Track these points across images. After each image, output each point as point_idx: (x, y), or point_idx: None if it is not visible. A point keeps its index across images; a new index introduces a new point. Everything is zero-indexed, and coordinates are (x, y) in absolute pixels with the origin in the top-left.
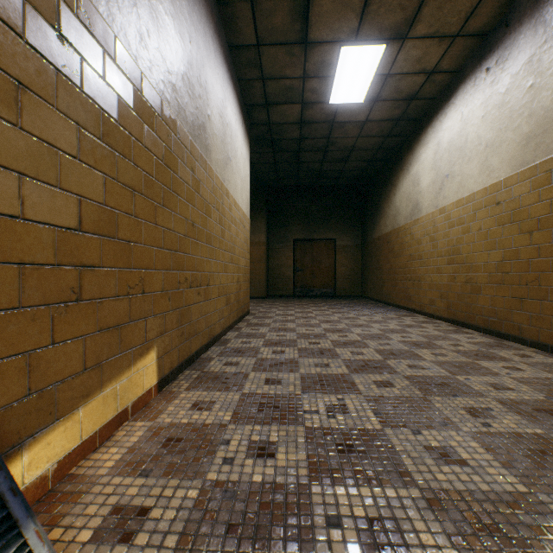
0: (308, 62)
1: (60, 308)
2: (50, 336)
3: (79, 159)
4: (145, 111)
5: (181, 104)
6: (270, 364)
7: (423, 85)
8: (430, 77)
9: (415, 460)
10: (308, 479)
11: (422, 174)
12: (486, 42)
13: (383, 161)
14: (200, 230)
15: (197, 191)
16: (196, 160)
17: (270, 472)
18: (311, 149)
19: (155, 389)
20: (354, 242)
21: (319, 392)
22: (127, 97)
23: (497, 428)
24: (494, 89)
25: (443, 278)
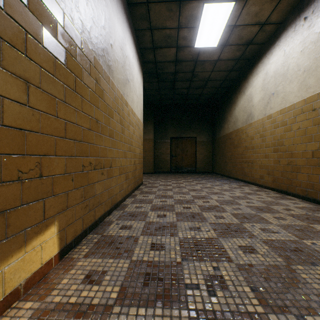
0: (181, 16)
1: None
2: None
3: None
4: (43, 15)
5: (85, 25)
6: (155, 227)
7: (257, 33)
8: (262, 27)
9: None
10: None
11: (254, 94)
12: None
13: (226, 88)
14: (104, 126)
15: (101, 97)
16: (100, 73)
17: None
18: (182, 79)
19: (55, 258)
20: (208, 139)
21: (196, 259)
22: None
23: None
24: (311, 31)
25: (270, 161)
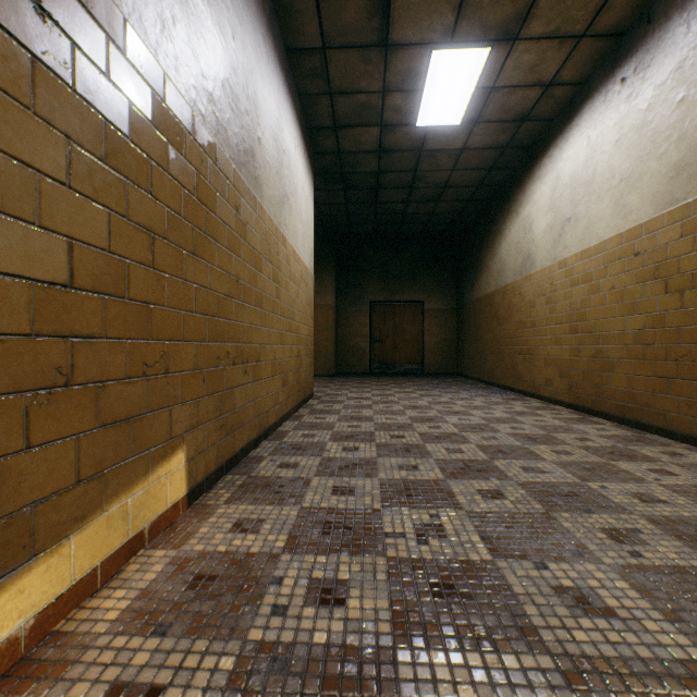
0: (388, 71)
1: (39, 397)
2: (23, 437)
3: (70, 186)
4: (169, 126)
5: (220, 120)
6: (339, 465)
7: (538, 101)
8: (547, 91)
9: (541, 608)
10: (393, 639)
11: (535, 218)
12: (621, 44)
13: (484, 201)
14: (248, 288)
15: (243, 237)
16: (242, 195)
17: (339, 628)
18: (393, 185)
19: (183, 502)
20: (447, 305)
21: (405, 506)
22: (143, 104)
23: (651, 559)
24: (632, 105)
25: (564, 351)
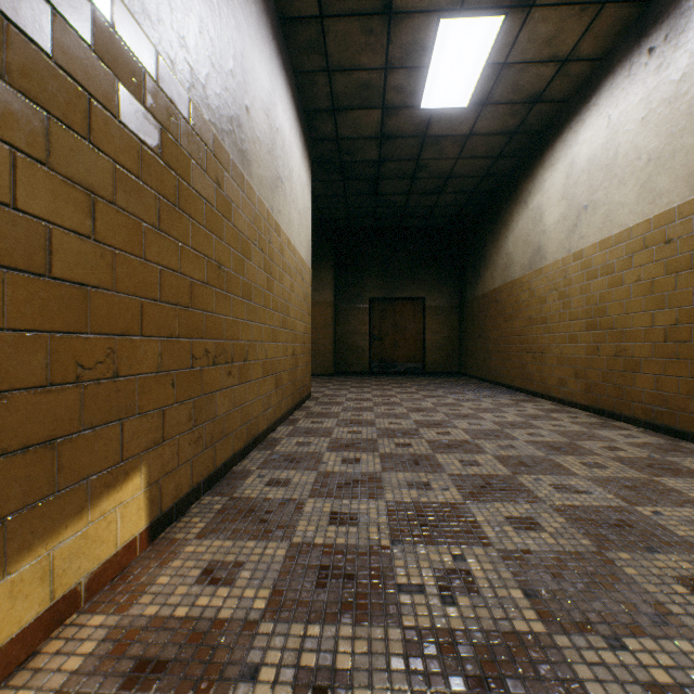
0: (392, 44)
1: None
2: None
3: None
4: (120, 60)
5: (196, 72)
6: (337, 483)
7: (552, 80)
8: (563, 67)
9: None
10: None
11: (546, 207)
12: (649, 11)
13: (489, 192)
14: (233, 276)
15: (226, 216)
16: (225, 168)
17: None
18: (394, 175)
19: (142, 538)
20: (449, 302)
21: (420, 542)
22: (76, 19)
23: None
24: (662, 76)
25: (580, 350)
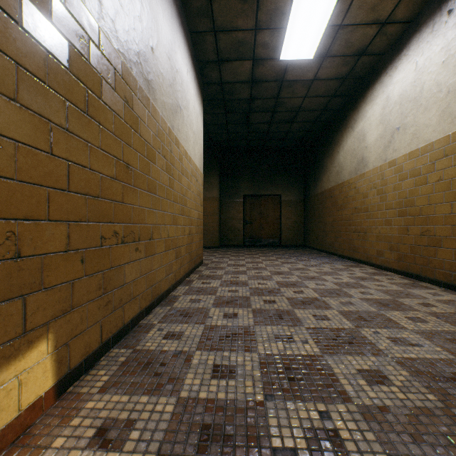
0: (260, 10)
1: None
2: None
3: None
4: None
5: (105, 8)
6: (220, 335)
7: (374, 38)
8: (382, 28)
9: None
10: None
11: (368, 130)
12: None
13: (326, 122)
14: (139, 175)
15: (134, 128)
16: (132, 90)
17: None
18: (260, 109)
19: (48, 396)
20: (298, 197)
21: (289, 397)
22: None
23: None
24: None
25: (393, 230)
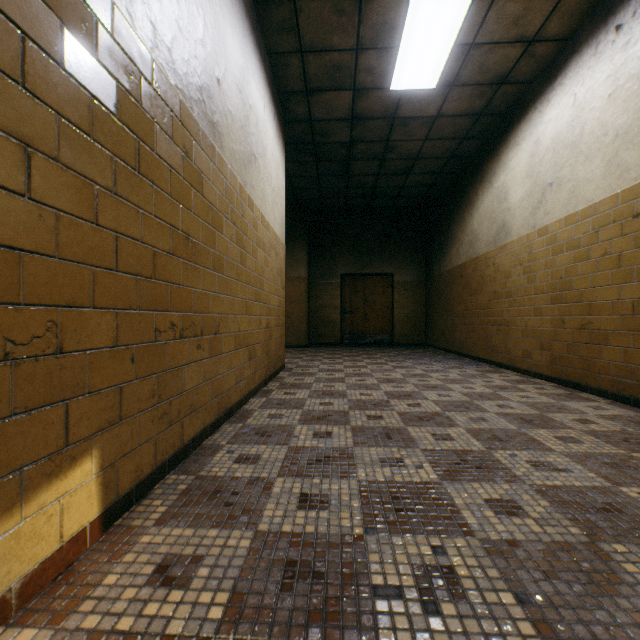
0: (363, 24)
1: None
2: None
3: None
4: (65, 2)
5: (160, 33)
6: (308, 459)
7: (519, 60)
8: (529, 48)
9: None
10: None
11: (511, 186)
12: None
13: (455, 173)
14: (202, 248)
15: (195, 187)
16: (194, 138)
17: None
18: (364, 156)
19: (93, 528)
20: (416, 277)
21: (396, 530)
22: None
23: None
24: (630, 53)
25: (545, 322)
